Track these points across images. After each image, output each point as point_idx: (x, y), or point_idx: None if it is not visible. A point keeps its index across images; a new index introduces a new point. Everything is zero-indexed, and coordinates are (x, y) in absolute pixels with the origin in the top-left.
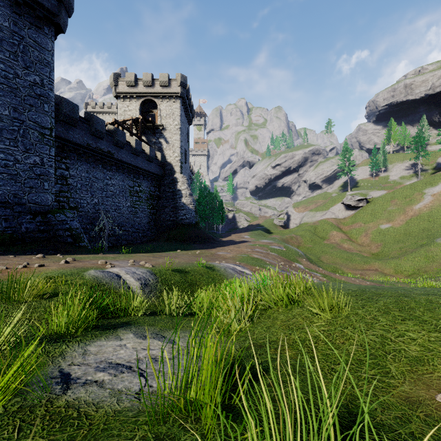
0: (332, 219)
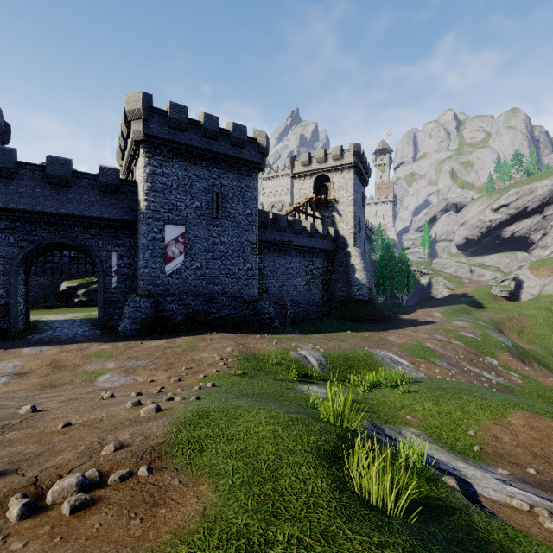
0: None
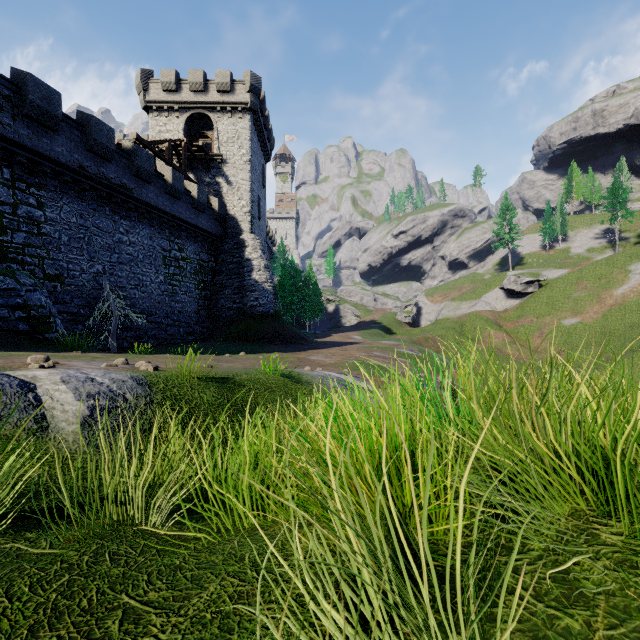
0: (487, 312)
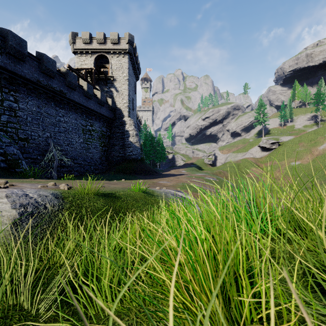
0: (251, 158)
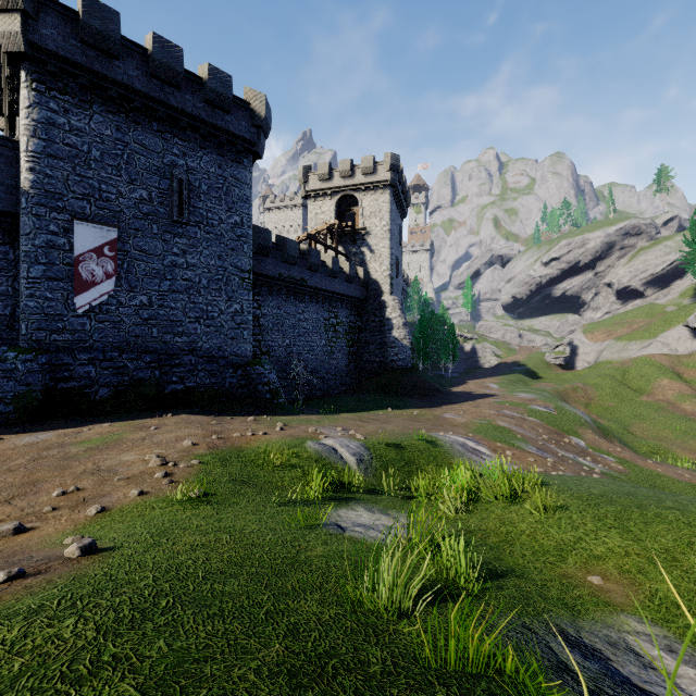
0: (661, 356)
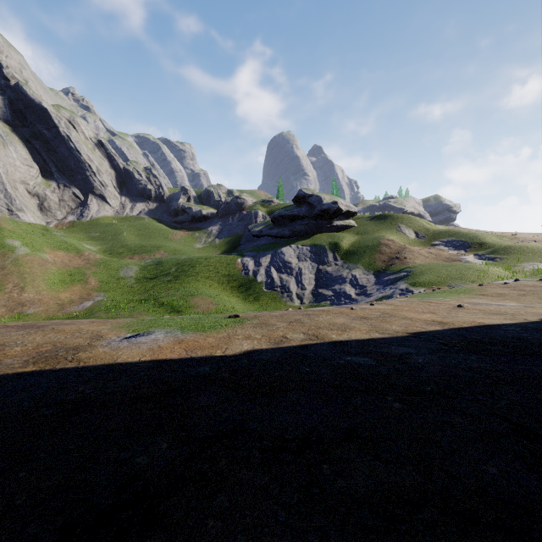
0: None
